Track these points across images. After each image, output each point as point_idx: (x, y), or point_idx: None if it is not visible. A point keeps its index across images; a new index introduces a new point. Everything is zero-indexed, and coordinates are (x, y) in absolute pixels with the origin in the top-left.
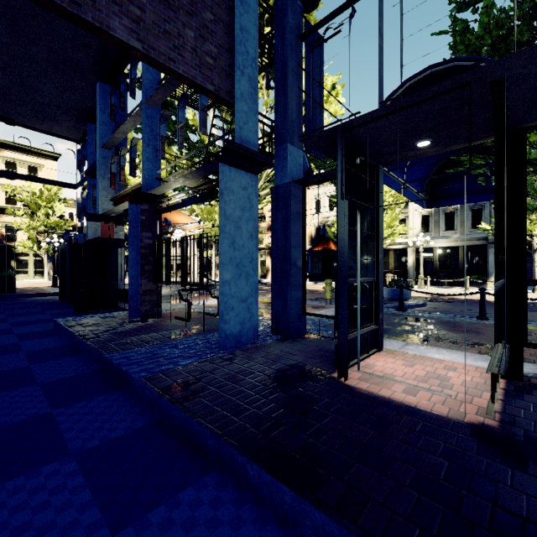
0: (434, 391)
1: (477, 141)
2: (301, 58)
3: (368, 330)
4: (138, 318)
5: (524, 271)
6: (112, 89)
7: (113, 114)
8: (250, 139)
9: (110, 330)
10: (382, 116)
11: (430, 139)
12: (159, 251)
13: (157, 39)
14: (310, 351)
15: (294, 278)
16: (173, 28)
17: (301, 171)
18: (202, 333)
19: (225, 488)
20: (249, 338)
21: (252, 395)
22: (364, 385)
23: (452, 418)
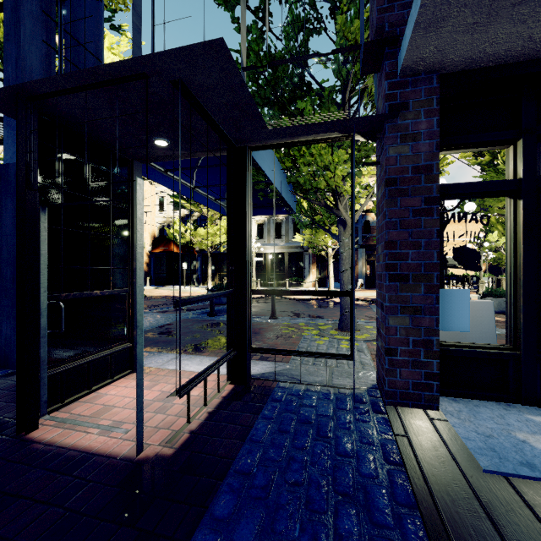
0: (114, 429)
1: (218, 152)
2: (53, 6)
3: (111, 351)
4: None
5: (248, 281)
6: None
7: None
8: None
9: None
10: (70, 90)
11: (165, 139)
12: None
13: None
14: None
15: None
16: None
17: None
18: None
19: None
20: None
21: None
22: (56, 432)
23: (130, 457)
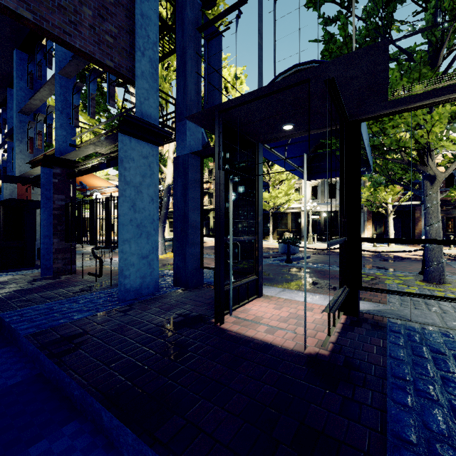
0: (284, 330)
1: (329, 128)
2: (200, 47)
3: (248, 280)
4: (51, 275)
5: (359, 231)
6: (29, 57)
7: (31, 81)
8: (151, 114)
9: (16, 287)
10: (248, 101)
11: (292, 124)
12: (72, 212)
13: (50, 11)
14: (201, 299)
15: (192, 237)
16: (69, 4)
17: (200, 145)
18: (109, 287)
19: (80, 436)
20: (150, 290)
21: (133, 344)
22: (236, 327)
23: (297, 351)
